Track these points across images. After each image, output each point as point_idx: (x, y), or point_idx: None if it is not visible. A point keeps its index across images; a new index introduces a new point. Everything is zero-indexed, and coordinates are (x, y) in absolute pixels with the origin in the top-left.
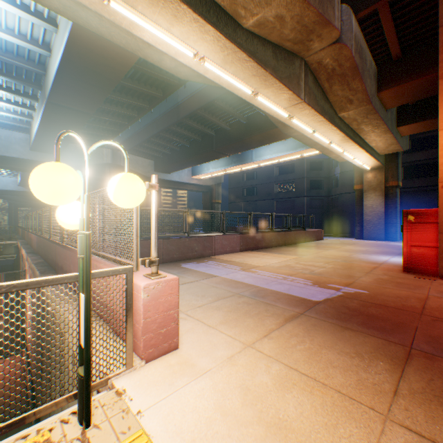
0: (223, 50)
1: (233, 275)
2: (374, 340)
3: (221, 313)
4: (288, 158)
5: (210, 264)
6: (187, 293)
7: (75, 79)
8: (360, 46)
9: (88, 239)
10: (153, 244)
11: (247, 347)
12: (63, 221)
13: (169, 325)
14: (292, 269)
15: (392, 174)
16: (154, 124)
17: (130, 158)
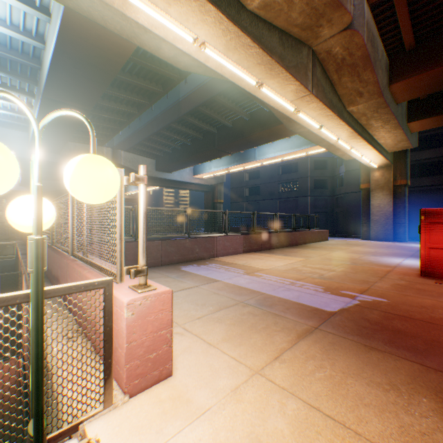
0: (226, 34)
1: (236, 279)
2: (408, 365)
3: (224, 326)
4: (292, 156)
5: (211, 267)
6: (186, 301)
7: (70, 72)
8: (372, 34)
9: (39, 247)
10: (140, 250)
11: (255, 375)
12: (14, 222)
13: (160, 348)
14: (299, 273)
15: (400, 172)
16: (154, 121)
17: (131, 157)
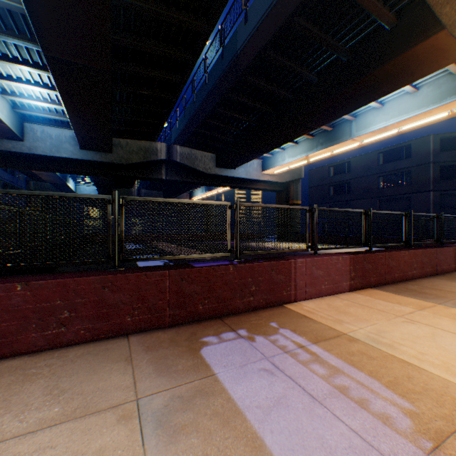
0: None
1: None
2: None
3: None
4: (419, 122)
5: (282, 353)
6: None
7: None
8: None
9: None
10: None
11: None
12: None
13: None
14: None
15: None
16: (208, 98)
17: (187, 153)
